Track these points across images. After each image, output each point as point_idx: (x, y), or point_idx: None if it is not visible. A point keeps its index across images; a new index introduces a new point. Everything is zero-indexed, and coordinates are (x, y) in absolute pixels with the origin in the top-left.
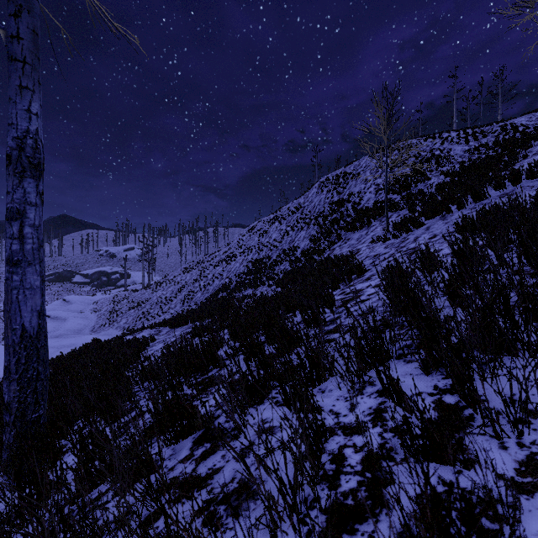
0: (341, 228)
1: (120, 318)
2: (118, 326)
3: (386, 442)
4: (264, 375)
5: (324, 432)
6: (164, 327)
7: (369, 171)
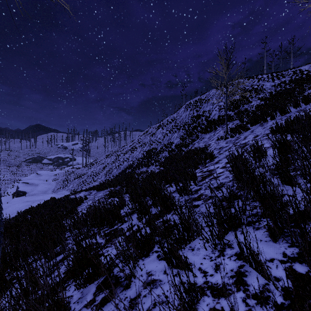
0: (199, 131)
1: (69, 184)
2: (68, 189)
3: (250, 310)
4: (150, 234)
5: (196, 294)
6: (93, 190)
7: (215, 98)
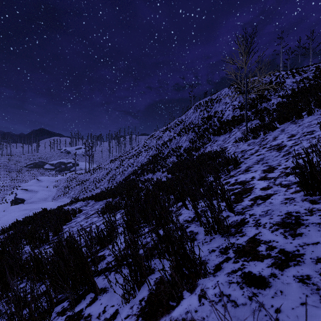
0: (210, 133)
1: (70, 191)
2: (69, 196)
3: None
4: None
5: None
6: (92, 200)
7: (228, 97)
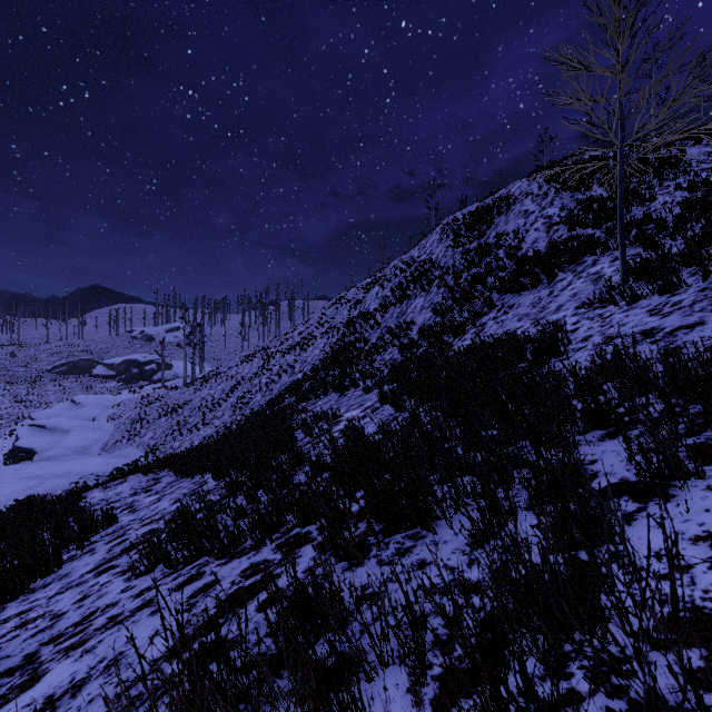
0: (491, 288)
1: (145, 430)
2: (141, 443)
3: None
4: None
5: None
6: (170, 469)
7: (530, 199)
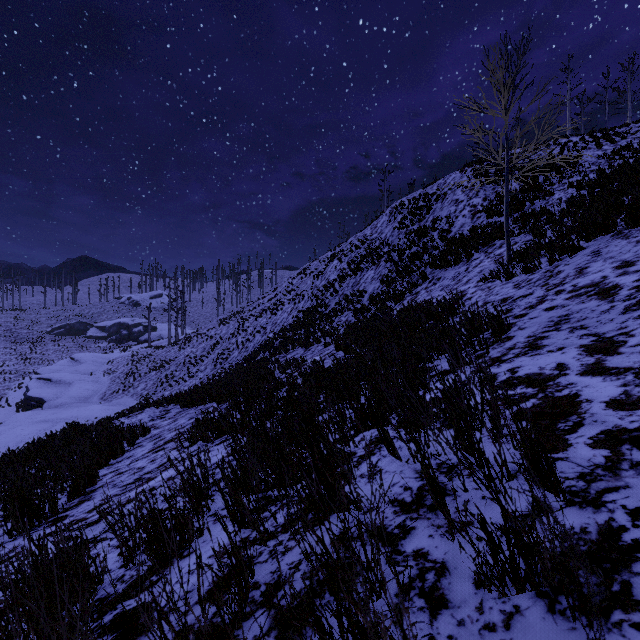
0: (426, 264)
1: (138, 382)
2: (135, 393)
3: None
4: None
5: None
6: (175, 404)
7: (460, 190)
